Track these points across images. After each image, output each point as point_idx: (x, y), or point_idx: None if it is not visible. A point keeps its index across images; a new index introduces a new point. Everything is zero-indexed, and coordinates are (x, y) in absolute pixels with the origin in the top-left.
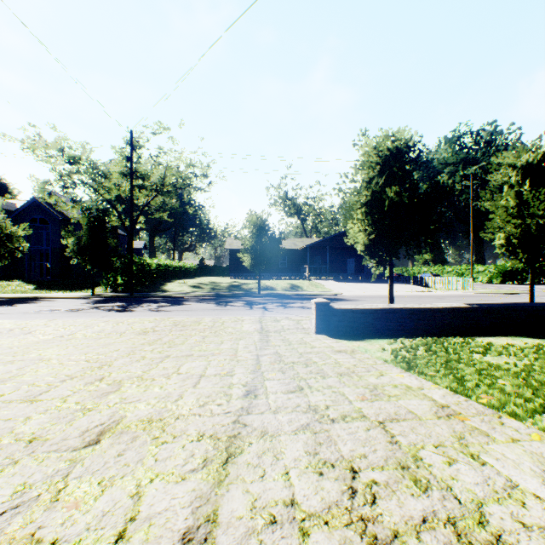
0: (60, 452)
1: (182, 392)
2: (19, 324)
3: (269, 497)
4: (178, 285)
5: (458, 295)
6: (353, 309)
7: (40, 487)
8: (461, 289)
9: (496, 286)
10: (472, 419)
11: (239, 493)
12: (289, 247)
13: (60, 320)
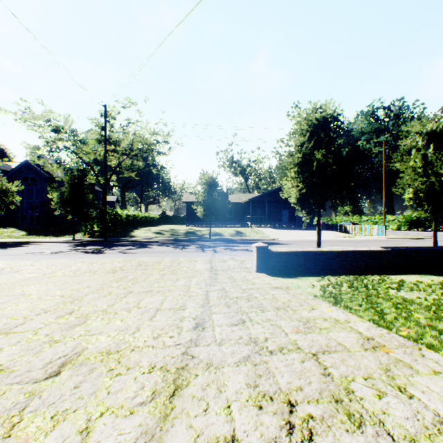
0: (22, 384)
1: (140, 324)
2: (9, 264)
3: (211, 433)
4: (144, 232)
5: (373, 239)
6: (288, 252)
7: None
8: (375, 235)
9: (404, 232)
10: (395, 351)
11: (183, 428)
12: (235, 200)
13: (45, 261)
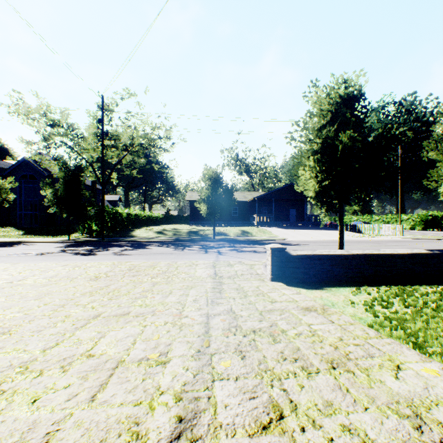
0: None
1: (59, 421)
2: None
3: None
4: (145, 231)
5: (392, 240)
6: (310, 255)
7: None
8: (391, 235)
9: (420, 232)
10: None
11: None
12: (240, 199)
13: (23, 264)
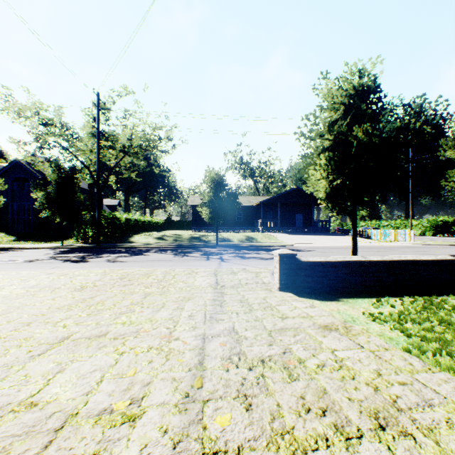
0: None
1: None
2: None
3: None
4: (144, 237)
5: (404, 246)
6: (323, 262)
7: None
8: (402, 241)
9: (431, 238)
10: None
11: None
12: (245, 203)
13: (3, 272)
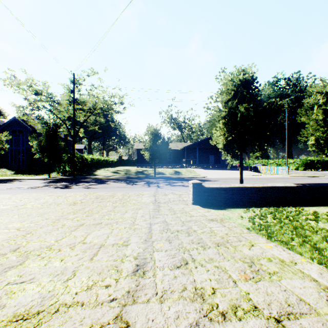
0: None
1: (78, 267)
2: None
3: None
4: (104, 171)
5: (280, 177)
6: (218, 187)
7: None
8: (280, 174)
9: (301, 172)
10: None
11: None
12: (174, 148)
13: (20, 194)
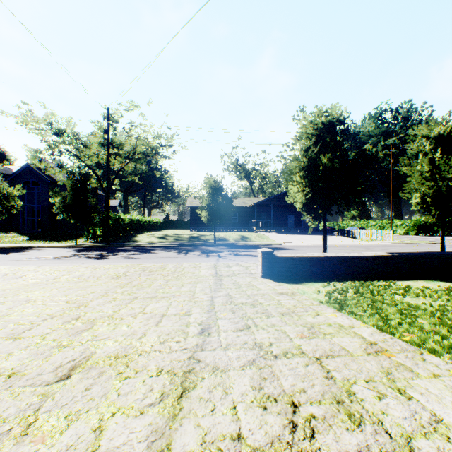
0: (35, 387)
1: (146, 330)
2: (12, 270)
3: (218, 431)
4: (147, 237)
5: (380, 244)
6: (293, 257)
7: (12, 421)
8: (382, 240)
9: (412, 237)
10: (397, 355)
11: (191, 427)
12: (240, 205)
13: (47, 266)
